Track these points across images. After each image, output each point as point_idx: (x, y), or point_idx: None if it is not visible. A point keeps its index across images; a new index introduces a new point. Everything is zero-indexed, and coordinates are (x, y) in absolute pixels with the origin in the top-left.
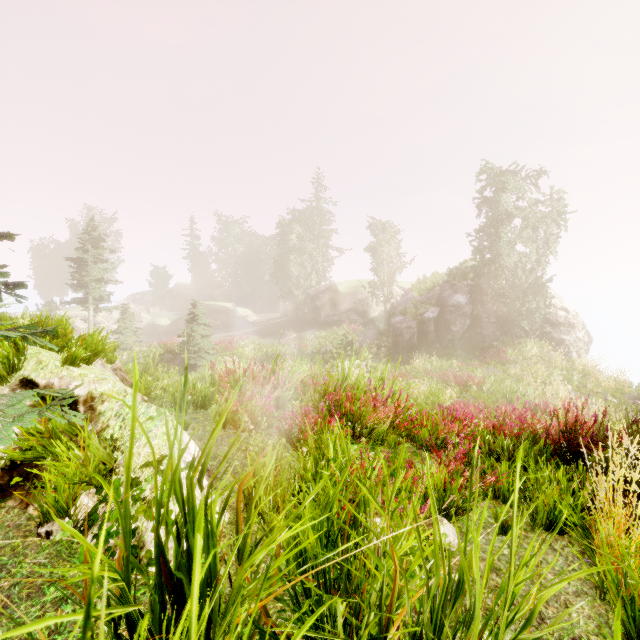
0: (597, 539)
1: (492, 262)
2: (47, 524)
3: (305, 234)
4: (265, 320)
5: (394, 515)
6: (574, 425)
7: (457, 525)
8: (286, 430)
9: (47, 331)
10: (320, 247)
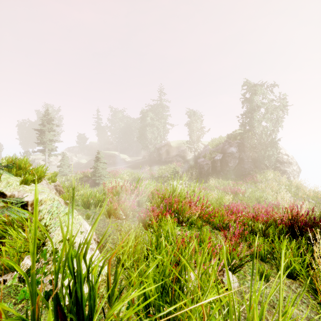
0: (320, 287)
1: (249, 131)
2: (4, 275)
3: (154, 117)
4: (134, 160)
5: (202, 276)
6: (296, 216)
7: (236, 274)
8: (142, 219)
9: (7, 166)
10: (162, 123)
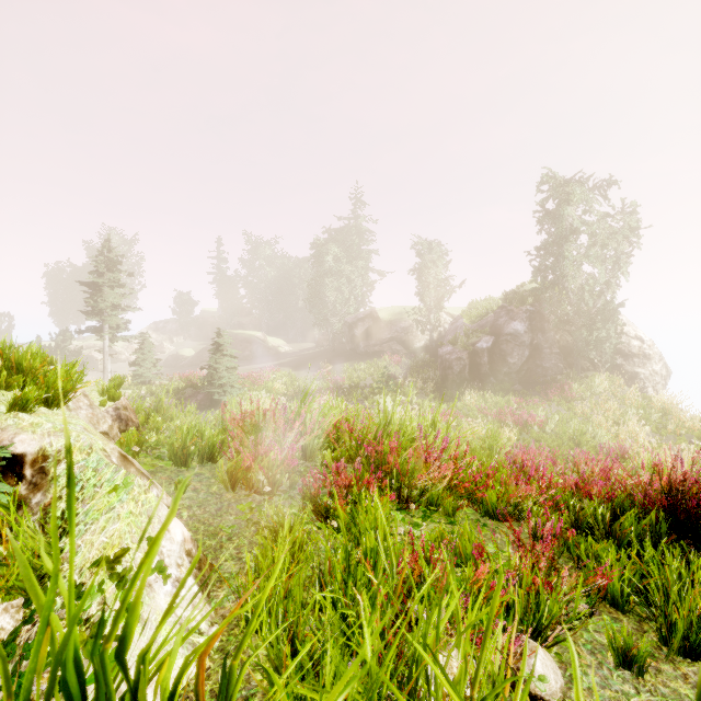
0: None
1: (555, 284)
2: None
3: (342, 255)
4: (298, 351)
5: None
6: (681, 485)
7: (554, 650)
8: (311, 496)
9: None
10: (359, 270)
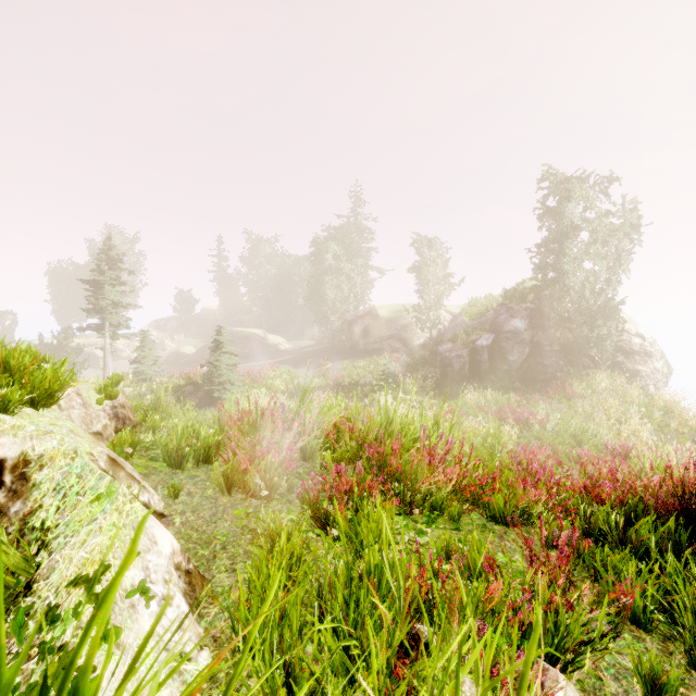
0: None
1: (555, 282)
2: None
3: (342, 253)
4: (298, 348)
5: None
6: (695, 488)
7: (575, 676)
8: (310, 501)
9: None
10: (359, 267)
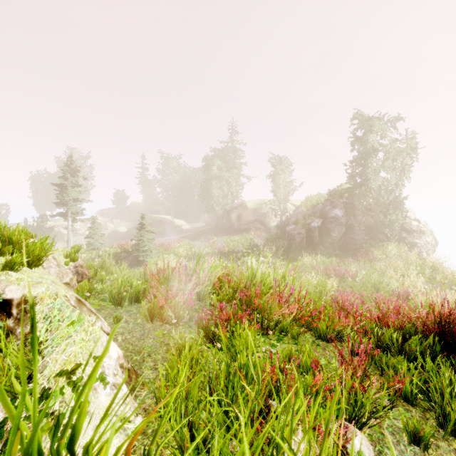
0: None
1: (362, 185)
2: None
3: (223, 166)
4: (194, 228)
5: None
6: (448, 318)
7: (367, 432)
8: (203, 326)
9: None
10: (234, 175)
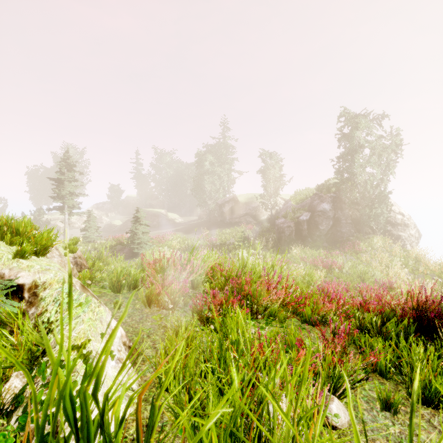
0: None
1: (349, 180)
2: None
3: (215, 161)
4: (187, 221)
5: (300, 423)
6: (424, 304)
7: (344, 400)
8: (197, 310)
9: None
10: (226, 170)
